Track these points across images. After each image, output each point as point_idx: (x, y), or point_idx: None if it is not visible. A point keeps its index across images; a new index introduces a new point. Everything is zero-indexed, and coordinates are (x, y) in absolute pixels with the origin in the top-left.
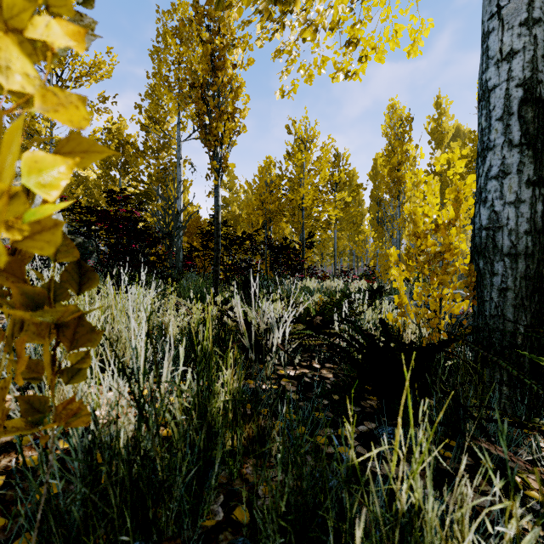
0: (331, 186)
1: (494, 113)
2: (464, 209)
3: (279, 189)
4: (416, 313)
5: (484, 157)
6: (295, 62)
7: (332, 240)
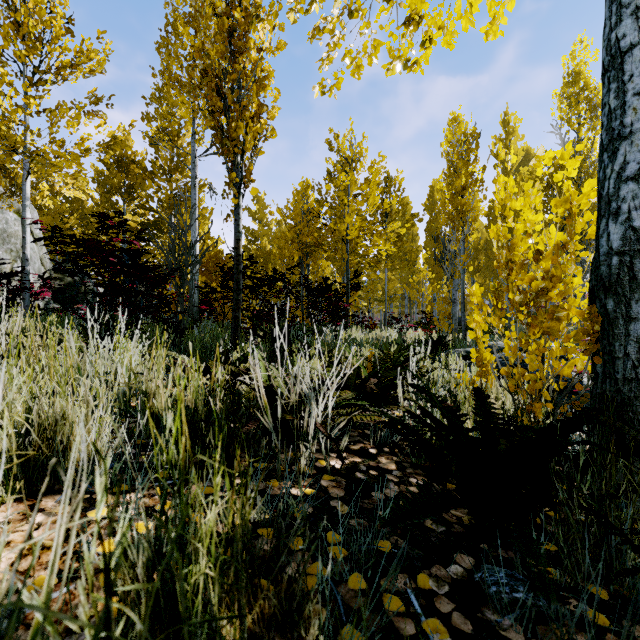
0: (381, 216)
1: (630, 85)
2: (578, 228)
3: (318, 218)
4: (507, 374)
5: (615, 151)
6: (339, 47)
7: (381, 283)
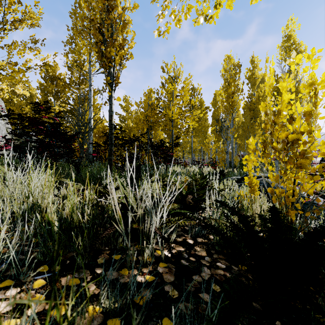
0: (190, 108)
1: None
2: (318, 102)
3: (157, 108)
4: (272, 192)
5: None
6: (168, 8)
7: (189, 143)
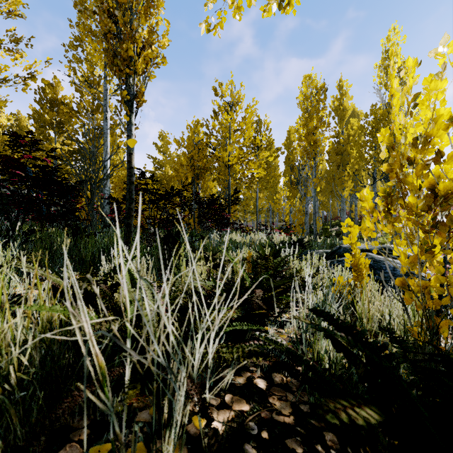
0: (254, 149)
1: None
2: None
3: (206, 148)
4: (403, 285)
5: None
6: None
7: (252, 200)
